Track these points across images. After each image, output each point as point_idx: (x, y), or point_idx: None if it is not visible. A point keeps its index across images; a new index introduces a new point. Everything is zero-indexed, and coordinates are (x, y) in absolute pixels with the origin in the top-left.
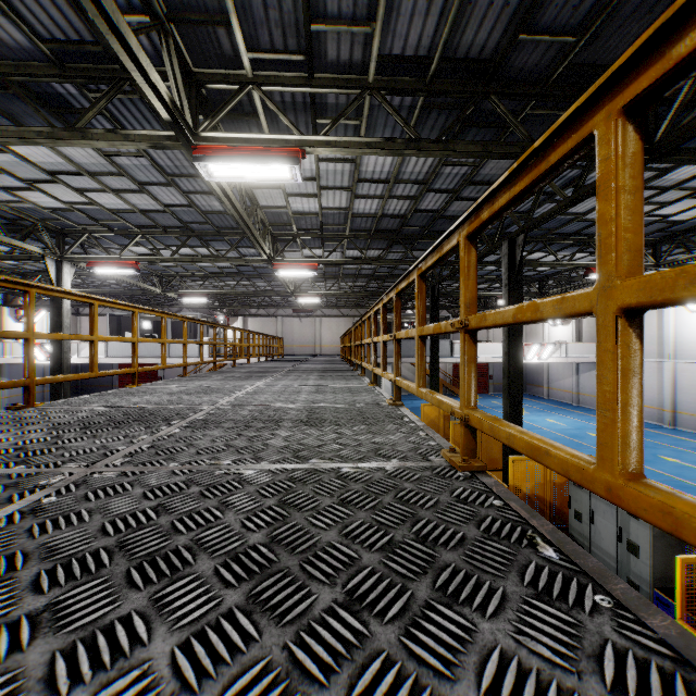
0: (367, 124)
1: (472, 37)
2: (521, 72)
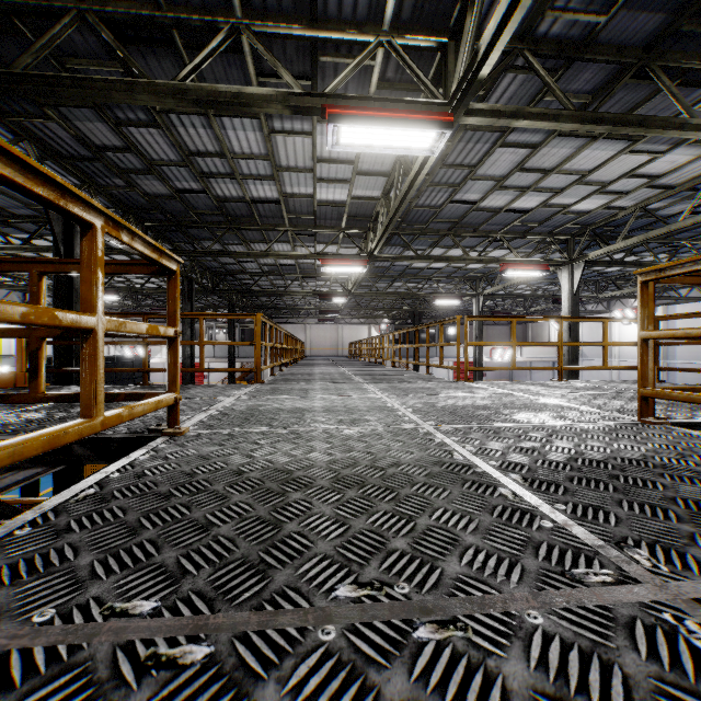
0: None
1: None
2: None
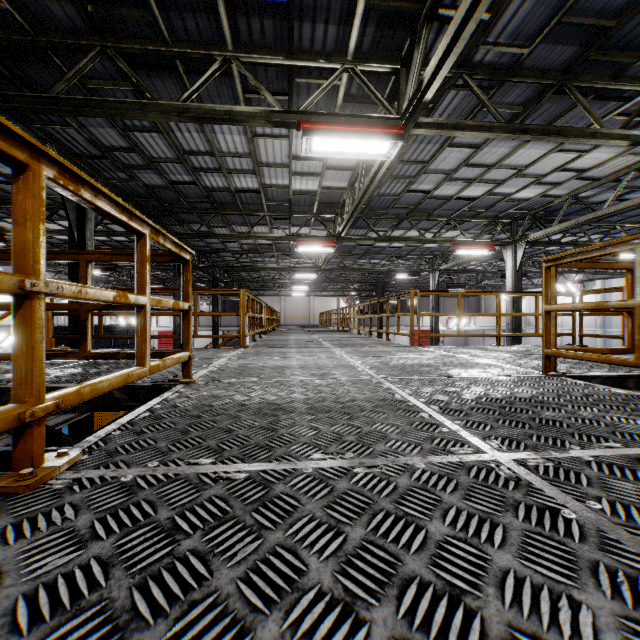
0: None
1: None
2: None
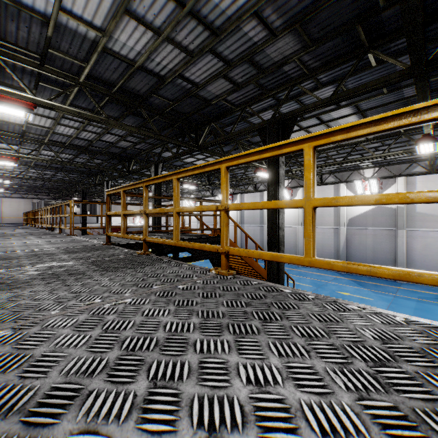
0: (44, 146)
1: (77, 143)
2: (94, 149)
